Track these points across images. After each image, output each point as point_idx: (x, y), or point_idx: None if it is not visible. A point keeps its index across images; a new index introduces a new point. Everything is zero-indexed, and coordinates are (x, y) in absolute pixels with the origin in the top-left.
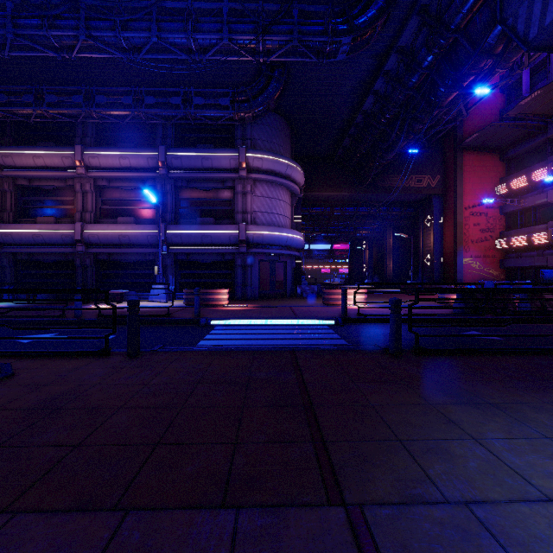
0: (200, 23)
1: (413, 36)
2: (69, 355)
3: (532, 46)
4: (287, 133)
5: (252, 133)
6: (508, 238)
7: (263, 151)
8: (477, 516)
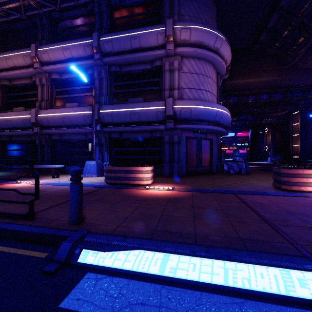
0: None
1: None
2: None
3: None
4: (214, 12)
5: (179, 9)
6: None
7: (191, 21)
8: None
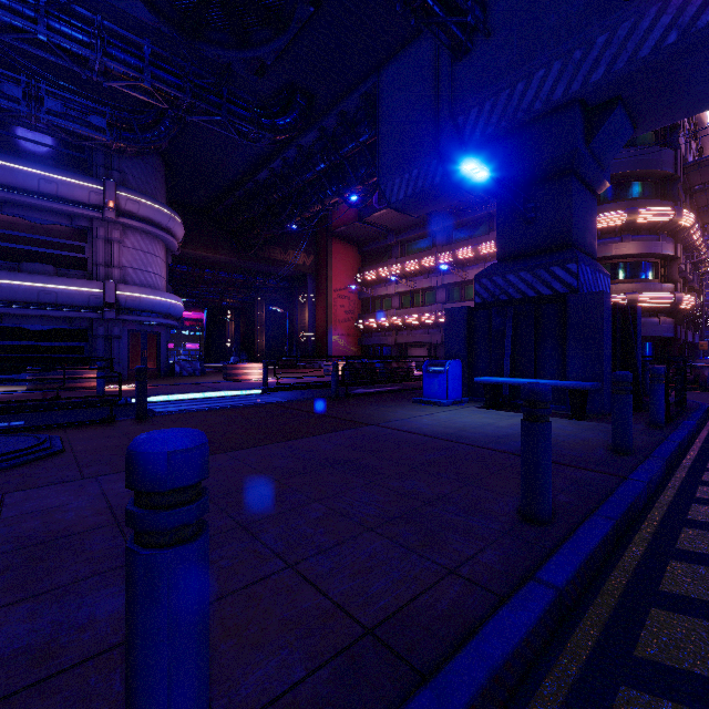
0: (110, 47)
1: (312, 142)
2: (67, 426)
3: (393, 206)
4: (163, 174)
5: (121, 164)
6: (364, 320)
7: (141, 193)
8: (405, 420)
